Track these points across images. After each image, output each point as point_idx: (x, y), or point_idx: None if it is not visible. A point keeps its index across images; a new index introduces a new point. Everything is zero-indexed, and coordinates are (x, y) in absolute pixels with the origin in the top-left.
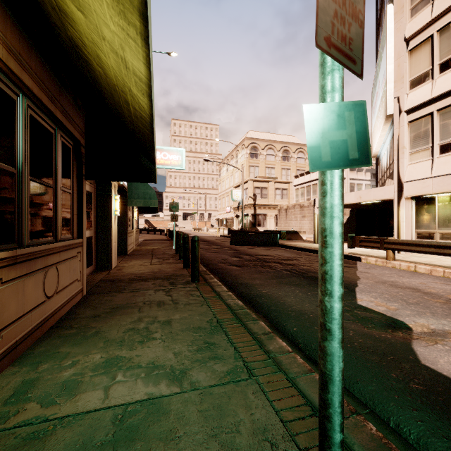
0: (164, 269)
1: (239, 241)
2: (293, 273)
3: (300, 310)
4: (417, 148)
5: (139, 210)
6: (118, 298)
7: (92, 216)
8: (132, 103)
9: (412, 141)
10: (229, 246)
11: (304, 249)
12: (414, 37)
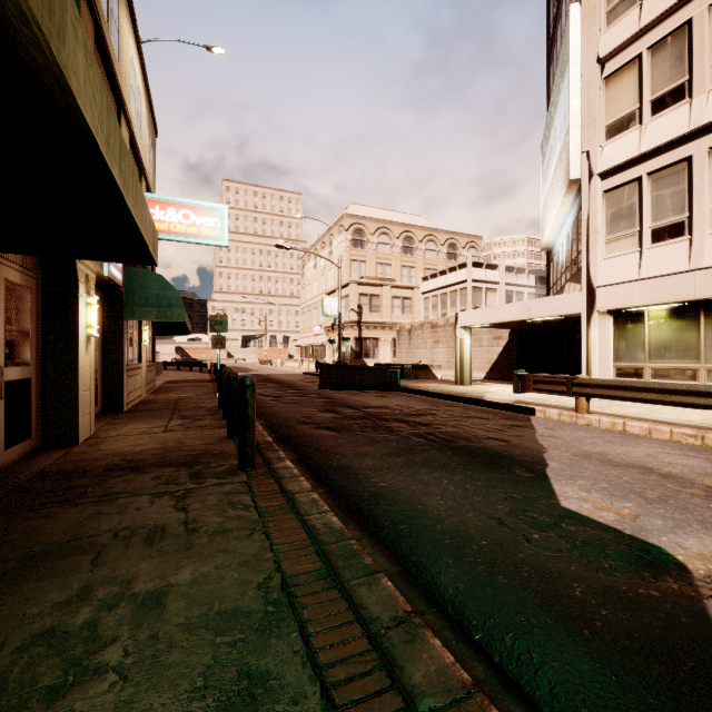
0: (189, 441)
1: (334, 382)
2: (431, 441)
3: (459, 529)
4: (617, 233)
5: (155, 328)
6: (58, 522)
7: (30, 337)
8: (30, 9)
9: (609, 222)
10: (317, 391)
11: (441, 394)
12: (612, 57)
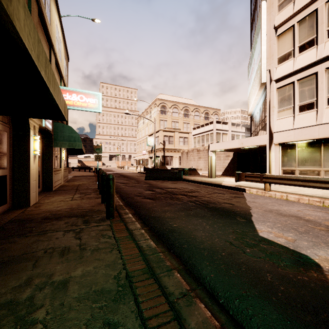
0: (83, 205)
1: (152, 176)
2: (197, 204)
3: (211, 247)
4: (283, 107)
5: (68, 151)
6: (17, 245)
7: (6, 155)
8: None
9: (279, 102)
10: (144, 180)
11: (202, 182)
12: (280, 26)
